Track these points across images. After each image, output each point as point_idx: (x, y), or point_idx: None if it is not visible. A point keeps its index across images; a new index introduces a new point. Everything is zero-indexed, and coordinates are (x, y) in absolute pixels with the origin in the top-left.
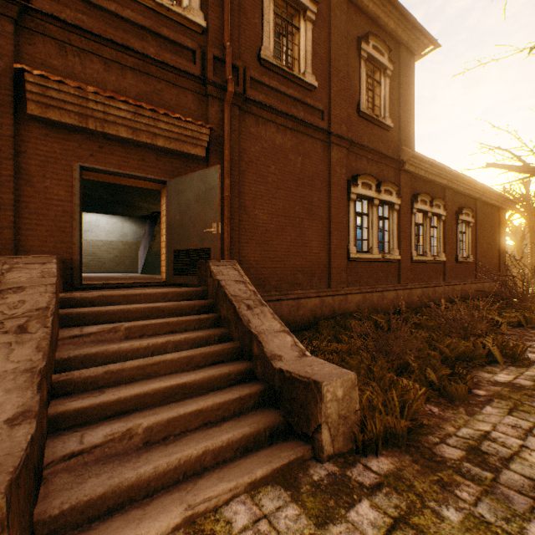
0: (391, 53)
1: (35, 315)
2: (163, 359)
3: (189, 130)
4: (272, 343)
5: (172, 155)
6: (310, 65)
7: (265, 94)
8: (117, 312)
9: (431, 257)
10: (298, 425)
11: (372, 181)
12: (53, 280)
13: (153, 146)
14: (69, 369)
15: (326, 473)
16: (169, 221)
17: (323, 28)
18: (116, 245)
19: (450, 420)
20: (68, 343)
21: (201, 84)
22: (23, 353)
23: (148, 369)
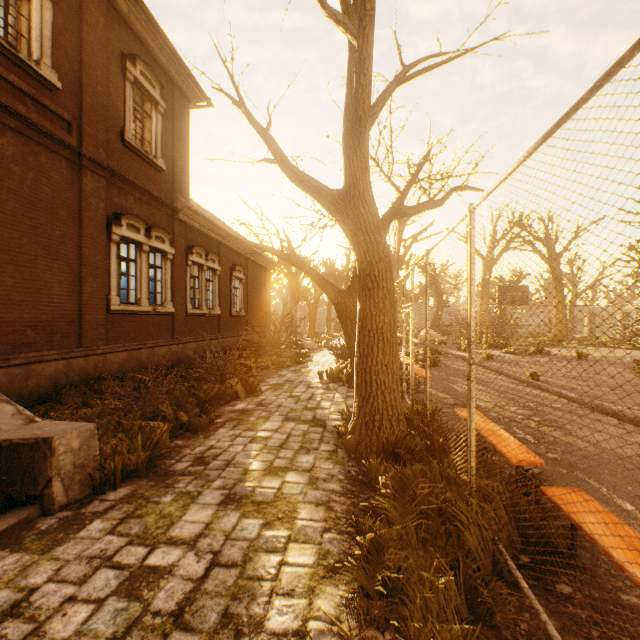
0: (165, 89)
1: None
2: None
3: None
4: None
5: None
6: (50, 56)
7: None
8: None
9: (208, 310)
10: (22, 493)
11: (141, 224)
12: None
13: None
14: None
15: (58, 520)
16: None
17: (71, 16)
18: None
19: (191, 446)
20: None
21: None
22: None
23: None
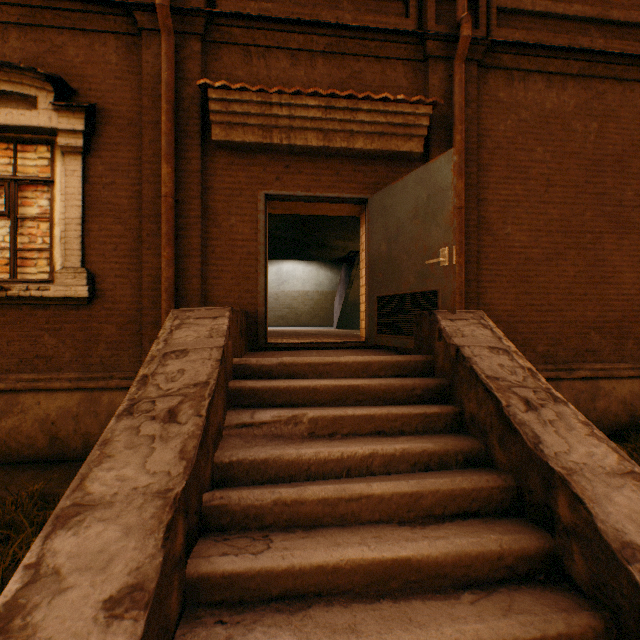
0: None
1: (190, 394)
2: (365, 493)
3: (399, 116)
4: (612, 508)
5: (374, 160)
6: None
7: (523, 30)
8: (299, 390)
9: None
10: None
11: None
12: (221, 341)
13: (349, 152)
14: (231, 480)
15: None
16: (370, 255)
17: None
18: (311, 295)
19: None
20: (234, 435)
21: (416, 43)
22: (163, 457)
23: (340, 507)
